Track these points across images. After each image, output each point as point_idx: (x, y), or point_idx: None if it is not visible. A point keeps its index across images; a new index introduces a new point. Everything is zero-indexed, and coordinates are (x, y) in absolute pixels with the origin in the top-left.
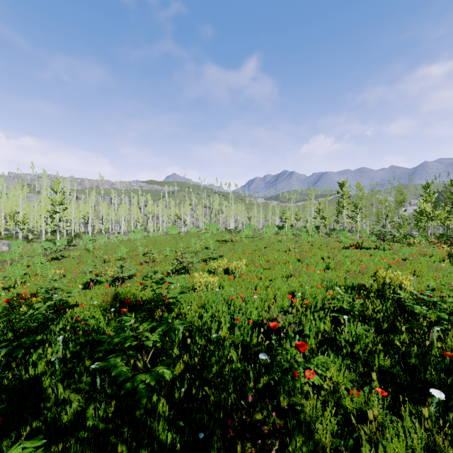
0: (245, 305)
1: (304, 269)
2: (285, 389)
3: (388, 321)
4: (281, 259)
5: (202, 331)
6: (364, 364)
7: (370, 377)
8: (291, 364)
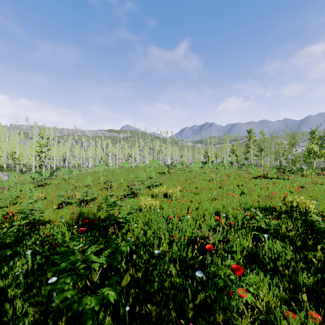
0: (181, 223)
1: (225, 194)
2: (220, 306)
3: (300, 239)
4: (206, 186)
5: (146, 245)
6: (289, 282)
7: (296, 294)
8: (225, 283)
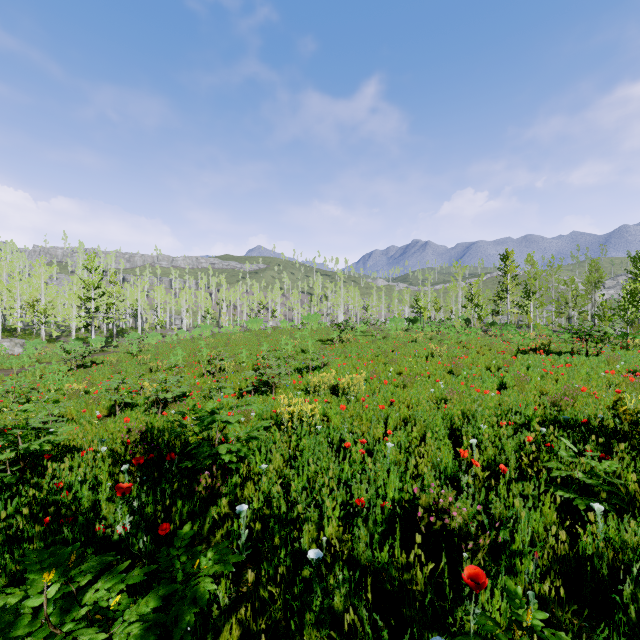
0: (372, 462)
1: (463, 387)
2: None
3: None
4: (421, 370)
5: (287, 522)
6: None
7: None
8: None
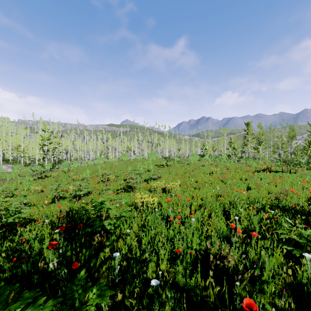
0: (184, 228)
1: (229, 189)
2: None
3: None
4: (207, 180)
5: (140, 261)
6: None
7: None
8: None
